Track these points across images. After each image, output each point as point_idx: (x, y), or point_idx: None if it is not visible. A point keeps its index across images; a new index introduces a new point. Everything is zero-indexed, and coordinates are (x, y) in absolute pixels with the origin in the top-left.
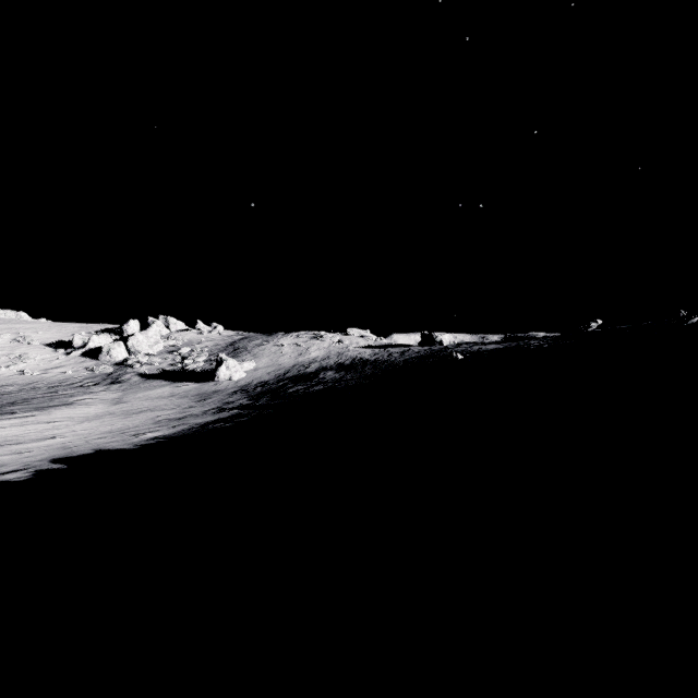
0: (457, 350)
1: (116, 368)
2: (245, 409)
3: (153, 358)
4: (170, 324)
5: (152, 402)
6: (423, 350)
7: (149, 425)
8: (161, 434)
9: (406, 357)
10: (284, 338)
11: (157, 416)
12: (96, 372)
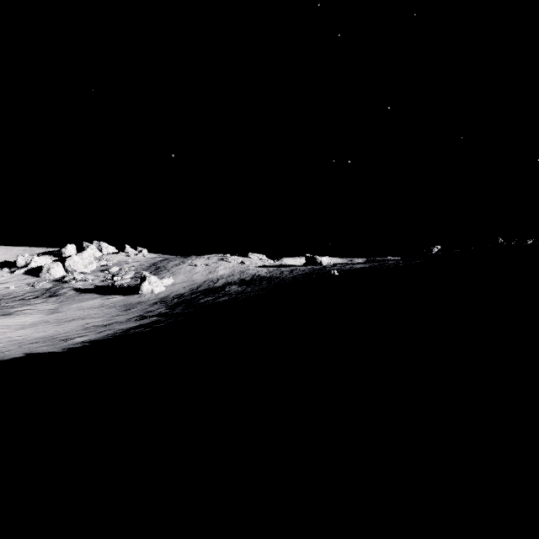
0: (334, 269)
1: (54, 283)
2: (163, 316)
3: (87, 275)
4: (102, 248)
5: (83, 312)
6: (307, 269)
7: (79, 331)
8: (88, 339)
9: (294, 274)
10: (197, 260)
11: (87, 323)
12: (36, 287)
